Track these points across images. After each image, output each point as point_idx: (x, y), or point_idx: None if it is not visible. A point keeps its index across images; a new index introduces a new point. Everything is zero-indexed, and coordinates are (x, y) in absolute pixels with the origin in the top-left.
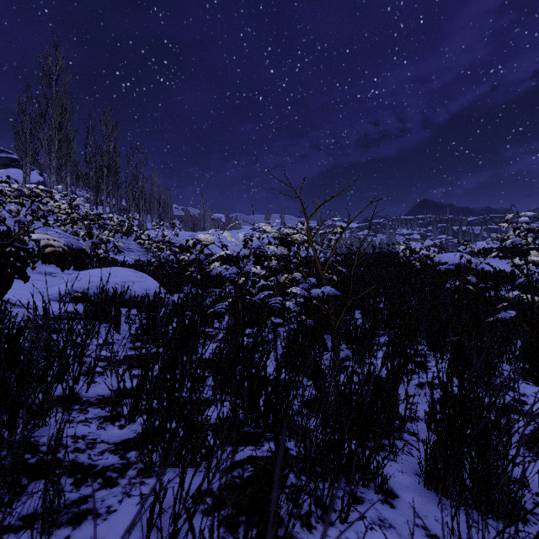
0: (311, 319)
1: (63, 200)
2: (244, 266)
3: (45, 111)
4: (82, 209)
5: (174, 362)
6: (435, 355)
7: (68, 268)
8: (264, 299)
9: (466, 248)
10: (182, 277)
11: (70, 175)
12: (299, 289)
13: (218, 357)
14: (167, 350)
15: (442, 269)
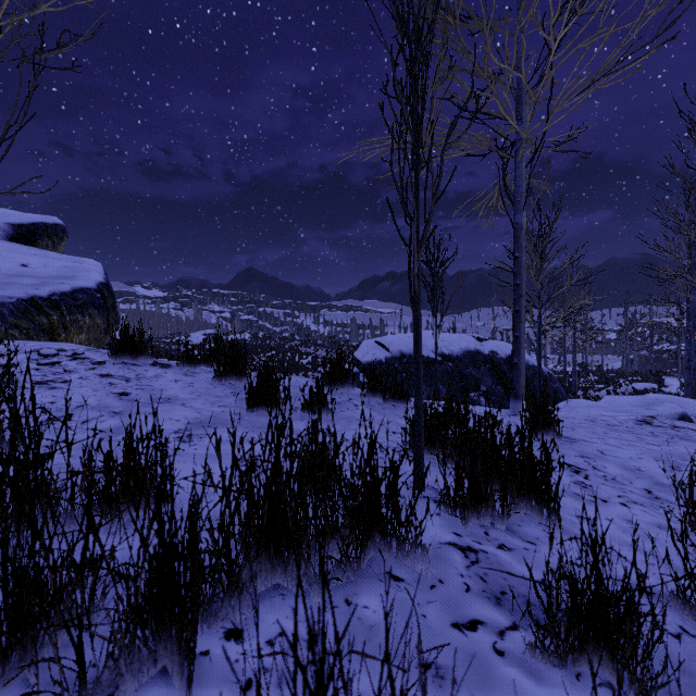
0: None
1: None
2: None
3: None
4: None
5: None
6: None
7: None
8: None
9: None
10: None
11: None
12: None
13: None
14: None
15: None
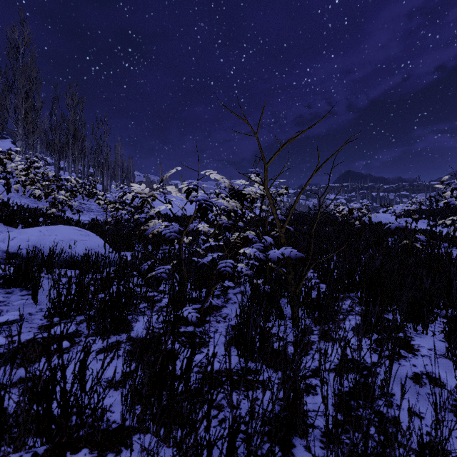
0: (266, 284)
1: (23, 162)
2: (188, 223)
3: (12, 82)
4: (39, 170)
5: (46, 390)
6: (451, 346)
7: (16, 226)
8: (214, 258)
9: (387, 210)
10: (133, 235)
11: (40, 143)
12: (253, 250)
13: (155, 334)
14: (29, 372)
15: (392, 228)
